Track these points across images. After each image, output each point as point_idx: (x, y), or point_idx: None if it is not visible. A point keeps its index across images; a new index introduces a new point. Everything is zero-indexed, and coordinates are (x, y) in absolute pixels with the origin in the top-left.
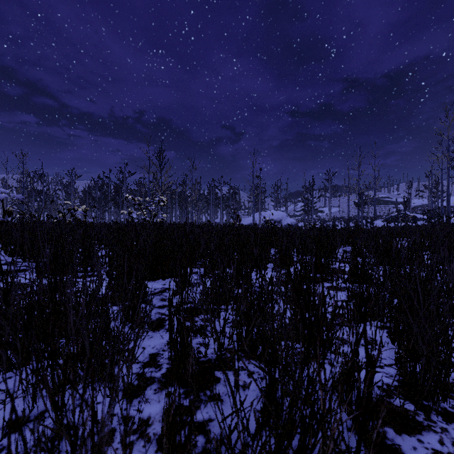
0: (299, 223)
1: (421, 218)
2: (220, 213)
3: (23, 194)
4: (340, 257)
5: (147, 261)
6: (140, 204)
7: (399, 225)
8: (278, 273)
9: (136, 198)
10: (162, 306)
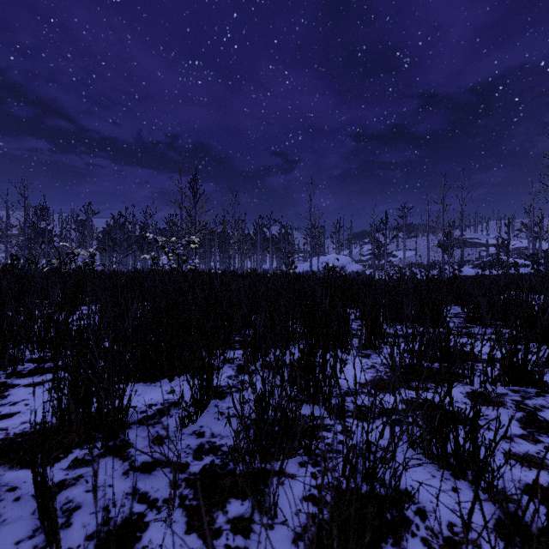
0: (366, 270)
1: (522, 264)
2: (270, 257)
3: (24, 235)
4: (451, 324)
5: (142, 347)
6: (163, 247)
7: (493, 272)
8: (369, 360)
9: (159, 239)
10: (150, 462)
